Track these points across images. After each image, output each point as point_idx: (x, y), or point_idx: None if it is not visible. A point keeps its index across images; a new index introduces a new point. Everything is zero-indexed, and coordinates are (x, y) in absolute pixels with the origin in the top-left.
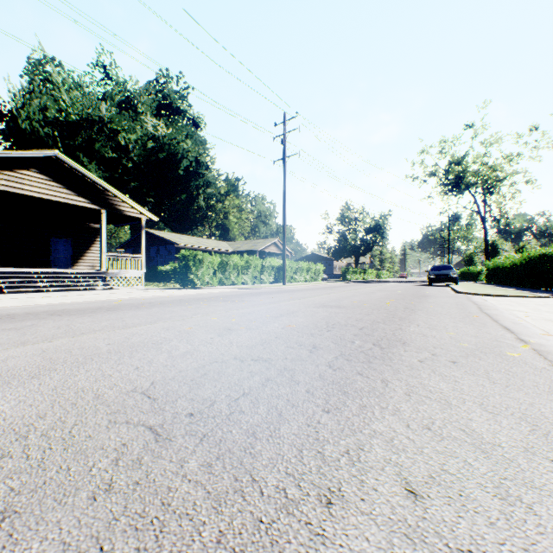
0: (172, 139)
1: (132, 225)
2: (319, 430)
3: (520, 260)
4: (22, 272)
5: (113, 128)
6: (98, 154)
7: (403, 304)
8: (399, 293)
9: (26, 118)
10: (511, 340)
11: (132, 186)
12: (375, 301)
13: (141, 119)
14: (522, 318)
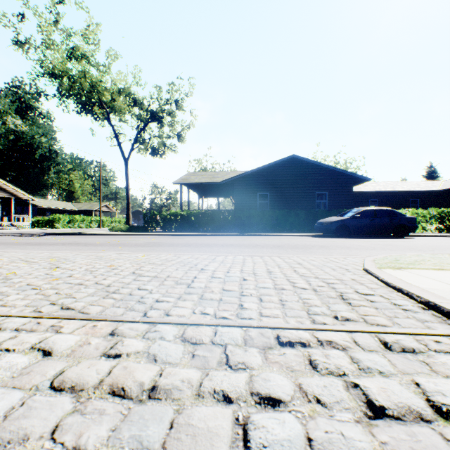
0: (31, 136)
1: None
2: None
3: None
4: None
5: None
6: None
7: None
8: None
9: None
10: None
11: None
12: None
13: (2, 117)
14: None
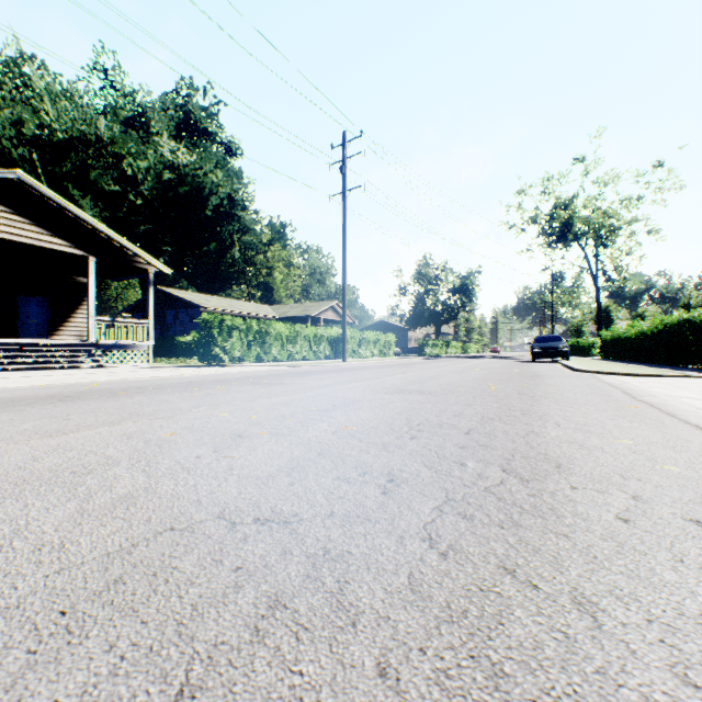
0: (196, 169)
1: (144, 282)
2: None
3: (651, 328)
4: None
5: (116, 151)
6: (95, 186)
7: (514, 388)
8: (500, 371)
9: None
10: None
11: (142, 230)
12: (472, 384)
13: (155, 142)
14: None
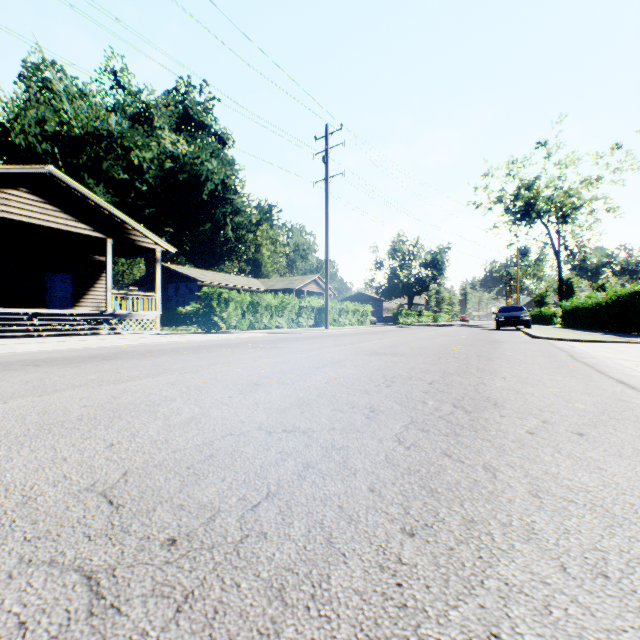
0: (194, 158)
1: (148, 259)
2: (403, 582)
3: (605, 299)
4: (9, 313)
5: (124, 144)
6: (107, 175)
7: (475, 351)
8: (465, 338)
9: (20, 132)
10: (638, 398)
11: (147, 213)
12: (439, 348)
13: (158, 135)
14: (633, 368)
